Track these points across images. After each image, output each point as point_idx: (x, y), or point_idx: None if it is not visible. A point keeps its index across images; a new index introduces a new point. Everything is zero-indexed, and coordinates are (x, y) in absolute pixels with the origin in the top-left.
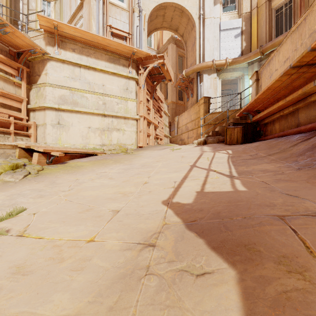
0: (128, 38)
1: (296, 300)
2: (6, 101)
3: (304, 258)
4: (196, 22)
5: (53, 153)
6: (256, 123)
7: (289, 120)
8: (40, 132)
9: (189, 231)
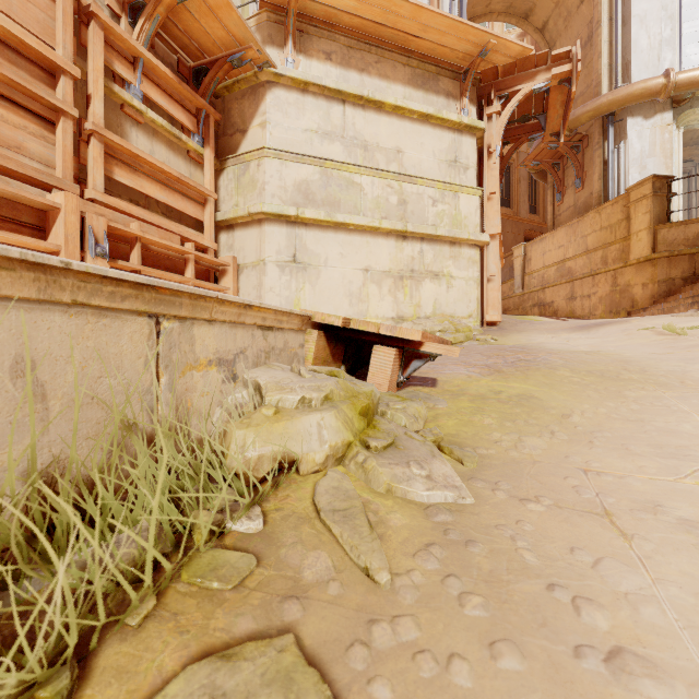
0: None
1: None
2: (173, 200)
3: None
4: None
5: (433, 346)
6: None
7: None
8: (247, 285)
9: None
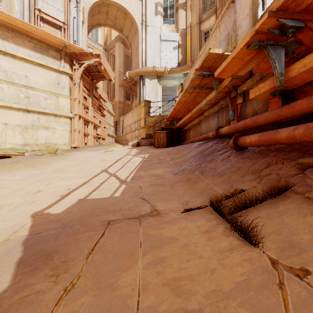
0: (63, 28)
1: (26, 302)
2: None
3: (77, 261)
4: (139, 27)
5: None
6: (180, 129)
7: (197, 129)
8: None
9: (21, 246)
